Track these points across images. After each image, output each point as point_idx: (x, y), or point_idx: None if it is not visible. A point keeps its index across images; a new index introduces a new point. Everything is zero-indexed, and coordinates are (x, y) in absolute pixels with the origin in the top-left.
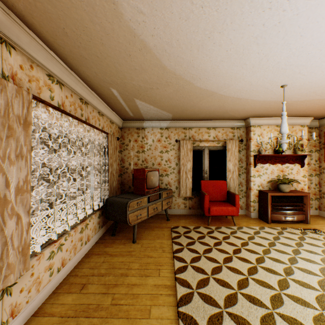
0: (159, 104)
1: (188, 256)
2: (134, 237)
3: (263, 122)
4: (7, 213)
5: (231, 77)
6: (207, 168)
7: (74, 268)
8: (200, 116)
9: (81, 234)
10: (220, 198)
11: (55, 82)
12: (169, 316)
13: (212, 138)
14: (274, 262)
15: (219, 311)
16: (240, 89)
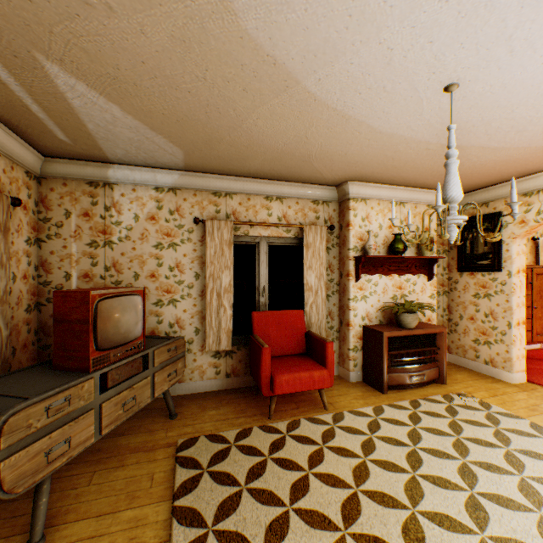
0: (138, 101)
1: None
2: (36, 527)
3: (372, 193)
4: None
5: (351, 10)
6: (266, 283)
7: None
8: (251, 164)
9: None
10: (293, 349)
11: None
12: None
13: (276, 219)
14: (446, 532)
15: None
16: (359, 76)
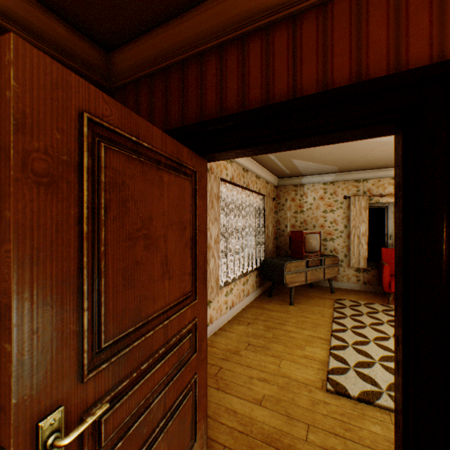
0: (319, 160)
1: (350, 324)
2: (291, 300)
3: None
4: (211, 254)
5: None
6: (392, 232)
7: (239, 312)
8: (377, 164)
9: (243, 287)
10: None
11: (228, 162)
12: (321, 353)
13: None
14: None
15: (372, 361)
16: None
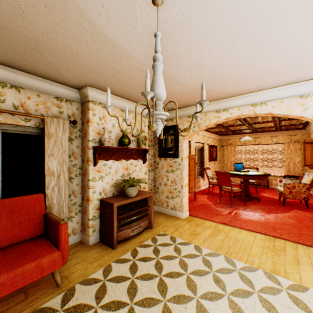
0: None
1: None
2: None
3: None
4: None
5: None
6: None
7: None
8: None
9: None
10: (28, 234)
11: None
12: None
13: (11, 107)
14: None
15: None
16: None
